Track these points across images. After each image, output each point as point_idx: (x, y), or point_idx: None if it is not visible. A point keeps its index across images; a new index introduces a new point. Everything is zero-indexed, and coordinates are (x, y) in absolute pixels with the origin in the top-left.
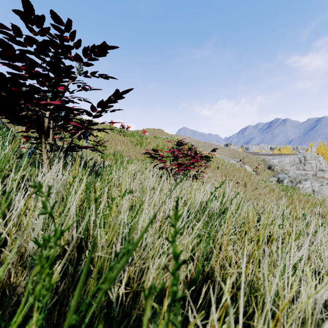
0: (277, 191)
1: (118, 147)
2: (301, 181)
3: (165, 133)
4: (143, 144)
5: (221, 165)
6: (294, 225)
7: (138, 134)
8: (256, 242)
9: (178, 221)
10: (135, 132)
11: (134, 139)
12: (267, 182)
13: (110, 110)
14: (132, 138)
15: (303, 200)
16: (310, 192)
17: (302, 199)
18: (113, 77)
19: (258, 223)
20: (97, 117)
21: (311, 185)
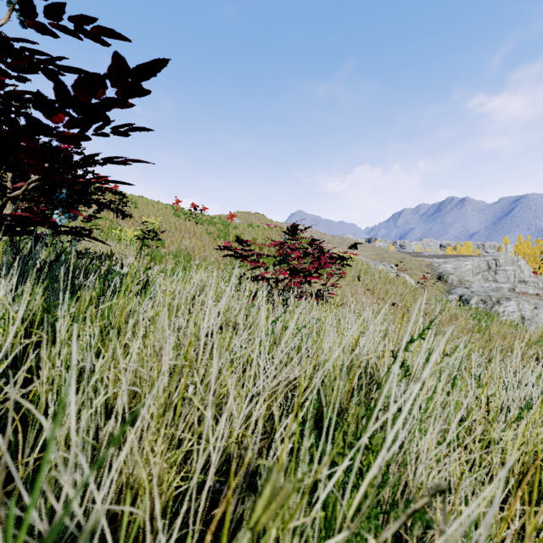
0: (463, 320)
1: (185, 242)
2: (500, 301)
3: (267, 220)
4: (230, 237)
5: (364, 273)
6: (541, 403)
7: (221, 221)
8: (514, 490)
9: (296, 510)
10: (215, 218)
11: (214, 228)
12: (443, 303)
13: (112, 128)
14: (211, 226)
15: (509, 335)
16: (518, 321)
17: (507, 333)
18: (114, 31)
19: (508, 430)
20: (71, 140)
21: (518, 307)
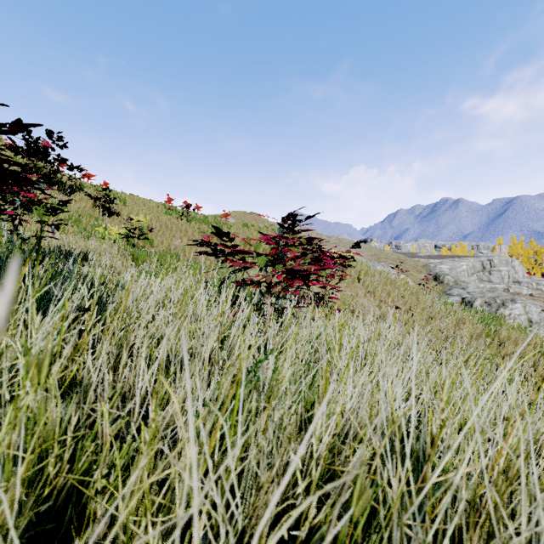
0: (470, 324)
1: (175, 241)
2: (505, 303)
3: (263, 220)
4: None
5: (365, 274)
6: None
7: (215, 220)
8: None
9: None
10: (209, 217)
11: (207, 227)
12: (447, 306)
13: None
14: (204, 225)
15: (520, 341)
16: (526, 325)
17: (518, 339)
18: None
19: None
20: None
21: (524, 310)
